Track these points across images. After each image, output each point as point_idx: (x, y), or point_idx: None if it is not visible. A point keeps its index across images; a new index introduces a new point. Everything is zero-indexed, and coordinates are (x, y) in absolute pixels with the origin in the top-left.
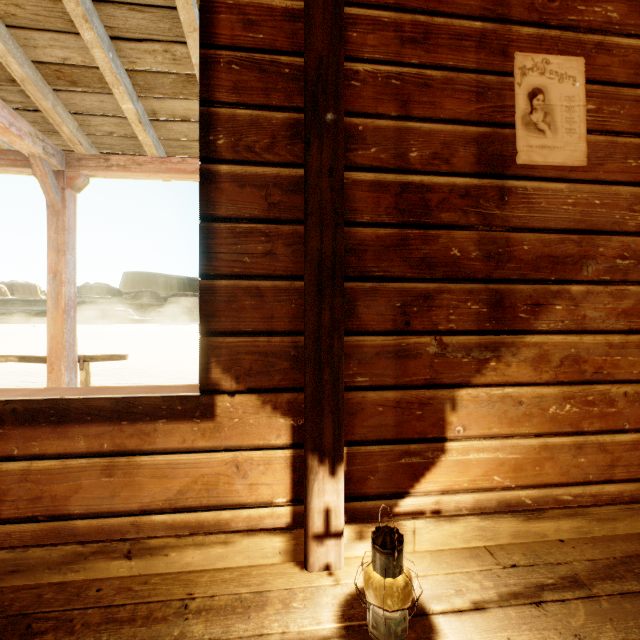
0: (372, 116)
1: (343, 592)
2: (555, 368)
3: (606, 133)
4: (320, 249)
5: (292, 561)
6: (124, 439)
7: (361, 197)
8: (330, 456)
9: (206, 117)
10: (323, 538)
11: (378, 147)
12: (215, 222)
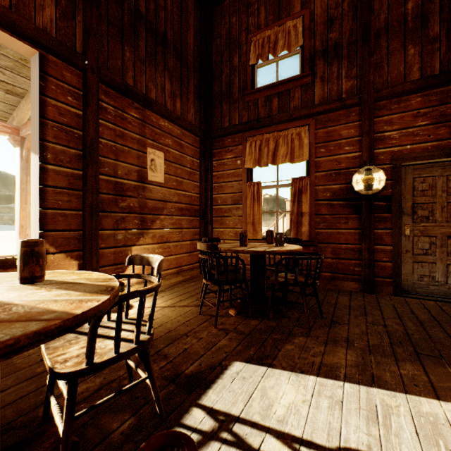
0: (107, 158)
1: None
2: (157, 239)
3: (169, 175)
4: (92, 202)
5: None
6: None
7: (103, 184)
8: (95, 270)
9: (42, 145)
10: None
11: (109, 168)
12: (47, 187)
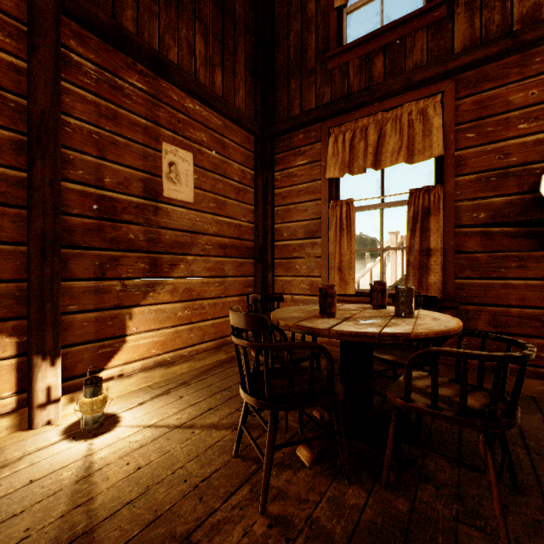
0: (80, 152)
1: (63, 427)
2: (181, 294)
3: (202, 190)
4: (43, 228)
5: (18, 431)
6: None
7: (72, 198)
8: (51, 354)
9: None
10: (46, 405)
11: (84, 171)
12: None
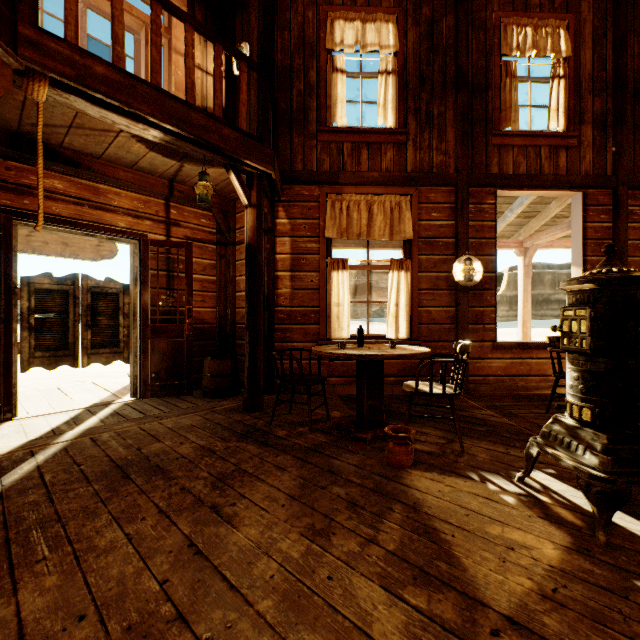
0: (632, 257)
1: None
2: None
3: None
4: None
5: None
6: (561, 354)
7: None
8: None
9: (584, 260)
10: None
11: (634, 266)
12: None
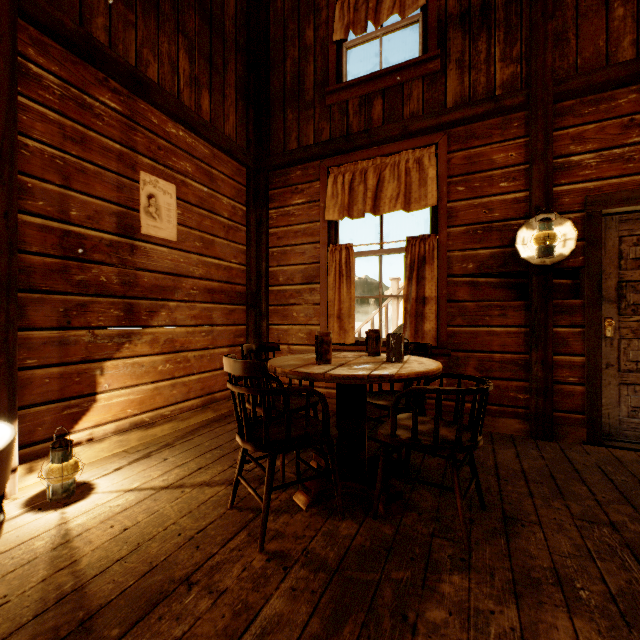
0: (41, 179)
1: (23, 500)
2: (162, 345)
3: (186, 227)
4: None
5: None
6: None
7: (31, 234)
8: (6, 417)
9: None
10: None
11: (46, 202)
12: None
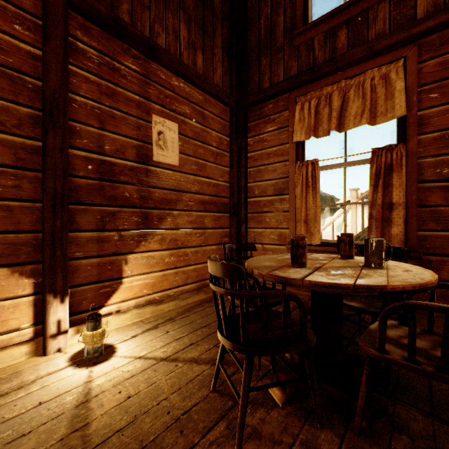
0: (85, 124)
1: (70, 354)
2: (168, 243)
3: (185, 154)
4: (55, 188)
5: (35, 356)
6: None
7: (79, 163)
8: (61, 293)
9: None
10: (57, 336)
11: (88, 140)
12: None
